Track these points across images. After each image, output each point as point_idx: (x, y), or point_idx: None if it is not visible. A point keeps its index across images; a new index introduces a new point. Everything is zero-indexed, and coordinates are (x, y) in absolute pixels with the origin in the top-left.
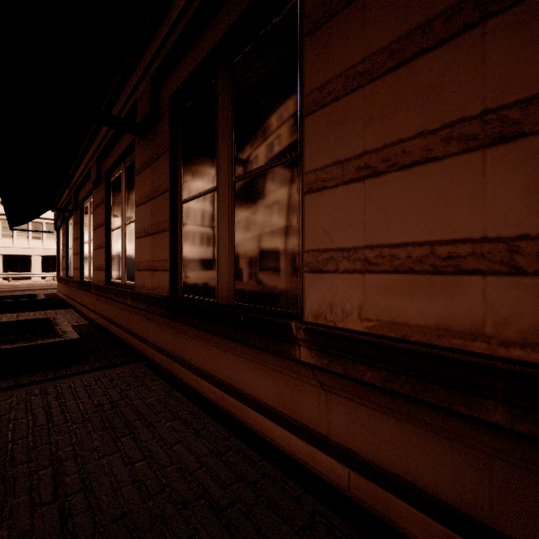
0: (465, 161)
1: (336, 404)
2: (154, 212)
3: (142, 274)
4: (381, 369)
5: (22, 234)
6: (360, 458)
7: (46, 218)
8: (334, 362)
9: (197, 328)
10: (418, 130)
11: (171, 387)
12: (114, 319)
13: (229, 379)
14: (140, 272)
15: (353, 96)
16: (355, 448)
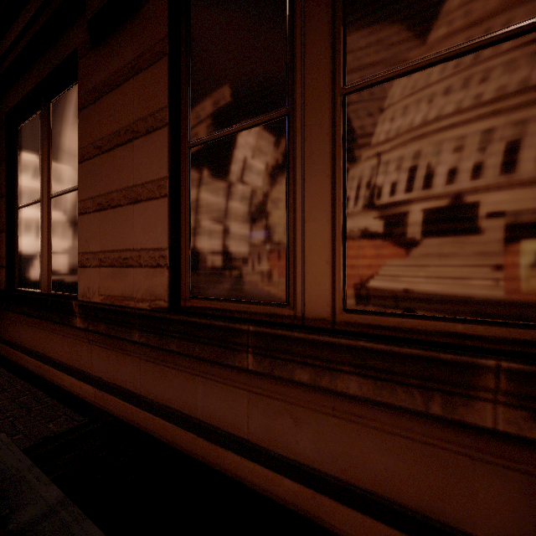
0: (129, 209)
1: (95, 351)
2: None
3: None
4: (106, 323)
5: None
6: (102, 381)
7: None
8: (90, 324)
9: (24, 315)
10: (117, 188)
11: None
12: None
13: (45, 351)
14: None
15: (96, 159)
16: (102, 375)
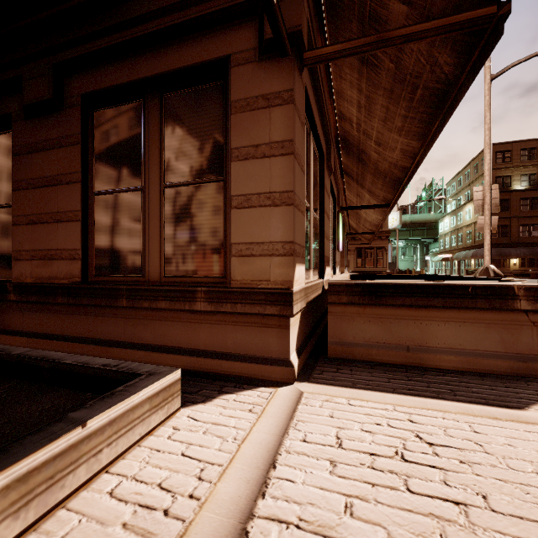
0: (55, 225)
1: (26, 315)
2: None
3: None
4: (36, 295)
5: None
6: (33, 333)
7: None
8: (23, 297)
9: None
10: (45, 211)
11: None
12: None
13: None
14: None
15: (29, 191)
16: (32, 330)
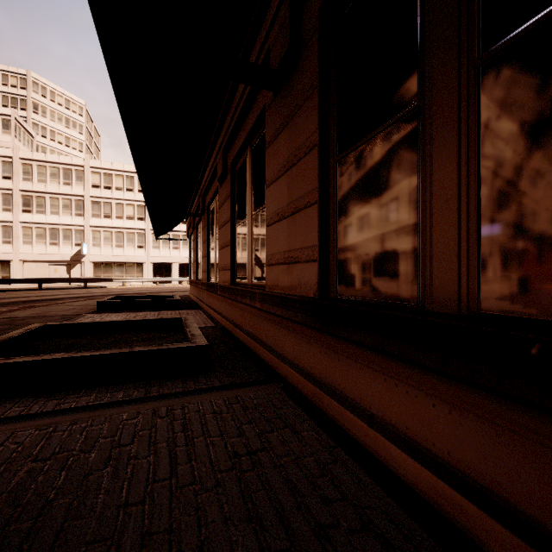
0: None
1: None
2: (292, 185)
3: (275, 269)
4: None
5: (165, 245)
6: None
7: (182, 231)
8: None
9: (378, 352)
10: None
11: (330, 439)
12: (240, 323)
13: (468, 467)
14: (271, 267)
15: None
16: None
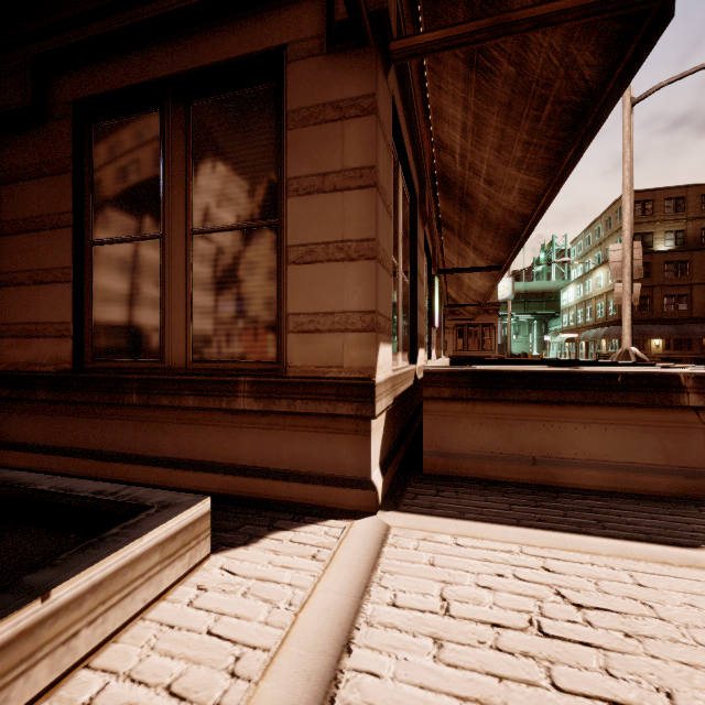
0: (35, 288)
1: None
2: None
3: None
4: (9, 388)
5: None
6: (4, 442)
7: None
8: None
9: None
10: (21, 268)
11: None
12: None
13: None
14: None
15: None
16: (3, 438)
